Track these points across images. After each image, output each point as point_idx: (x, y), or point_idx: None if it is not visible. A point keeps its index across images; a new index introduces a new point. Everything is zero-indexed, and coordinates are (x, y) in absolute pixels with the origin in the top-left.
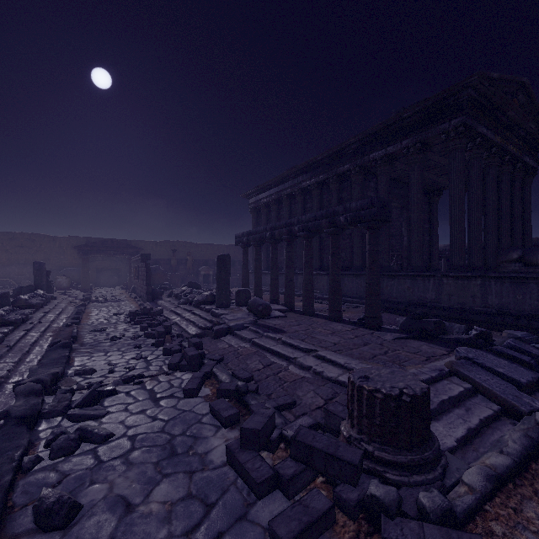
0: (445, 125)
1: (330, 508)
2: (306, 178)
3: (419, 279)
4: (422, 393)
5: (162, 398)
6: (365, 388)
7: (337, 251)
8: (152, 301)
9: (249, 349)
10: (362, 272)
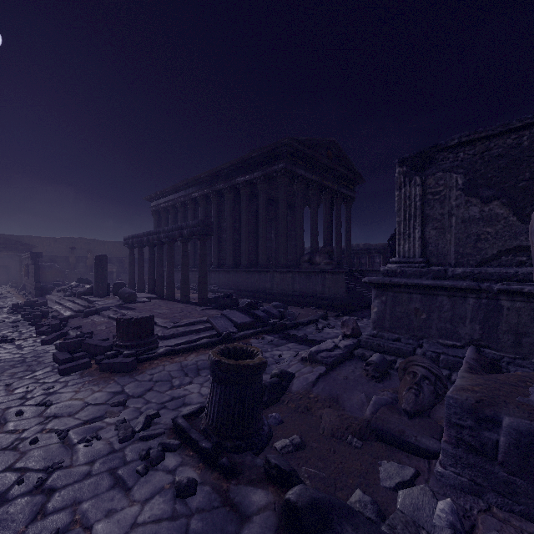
0: (276, 166)
1: (88, 361)
2: (195, 191)
3: (263, 273)
4: (141, 318)
5: (26, 347)
6: (118, 318)
7: (185, 254)
8: (40, 296)
9: (104, 321)
10: (230, 269)
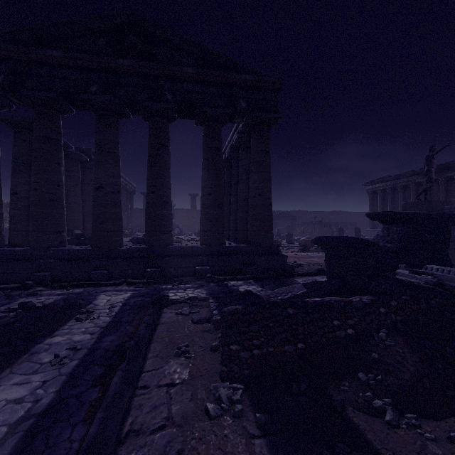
0: None
1: None
2: (420, 178)
3: None
4: None
5: None
6: None
7: None
8: None
9: None
10: None
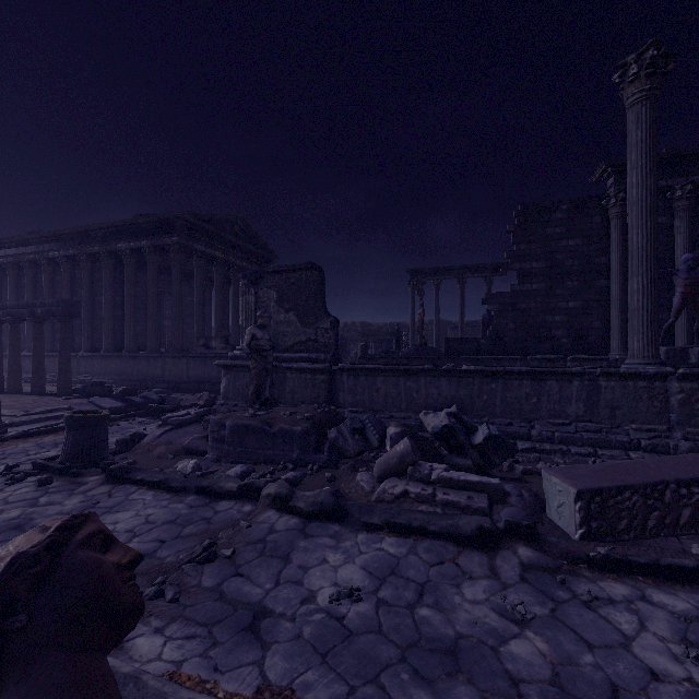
0: (168, 239)
1: None
2: (54, 249)
3: (153, 359)
4: None
5: None
6: None
7: (39, 336)
8: None
9: None
10: (109, 354)
